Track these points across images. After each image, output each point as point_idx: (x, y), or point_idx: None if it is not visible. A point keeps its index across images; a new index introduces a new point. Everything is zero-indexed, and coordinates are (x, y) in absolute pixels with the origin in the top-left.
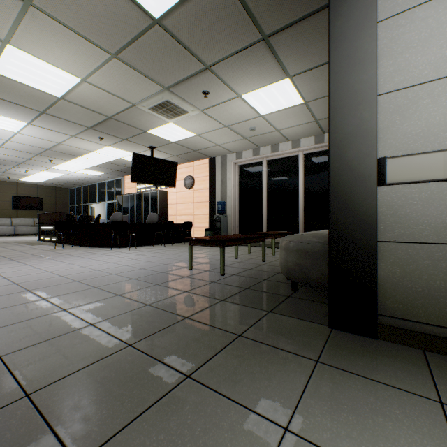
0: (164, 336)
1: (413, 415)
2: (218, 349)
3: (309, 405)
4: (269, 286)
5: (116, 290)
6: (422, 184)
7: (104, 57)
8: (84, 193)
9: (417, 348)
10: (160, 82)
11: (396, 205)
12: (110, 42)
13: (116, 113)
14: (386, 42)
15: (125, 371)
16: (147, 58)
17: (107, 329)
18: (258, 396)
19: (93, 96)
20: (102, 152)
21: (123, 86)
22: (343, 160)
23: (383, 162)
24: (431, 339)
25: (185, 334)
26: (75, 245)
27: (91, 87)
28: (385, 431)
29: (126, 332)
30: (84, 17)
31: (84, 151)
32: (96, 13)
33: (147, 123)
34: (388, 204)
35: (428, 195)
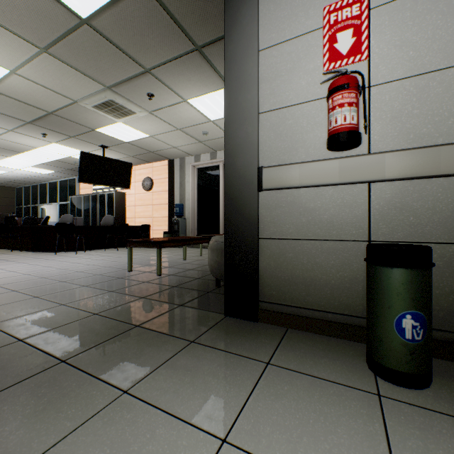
0: (61, 331)
1: (238, 373)
2: (109, 338)
3: (159, 374)
4: (198, 284)
5: (36, 293)
6: (288, 190)
7: (33, 50)
8: (33, 193)
9: (284, 326)
10: (101, 81)
11: (271, 208)
12: (36, 36)
13: (58, 109)
14: (265, 68)
15: (1, 361)
16: (82, 56)
17: (5, 328)
18: (119, 371)
19: (27, 89)
20: (48, 149)
21: (60, 81)
22: (235, 168)
23: (260, 171)
24: (293, 318)
25: (84, 328)
26: (15, 250)
27: (23, 80)
28: (206, 386)
29: (23, 329)
30: (3, 8)
31: (26, 147)
32: (16, 6)
33: (94, 122)
34: (266, 207)
35: (292, 200)
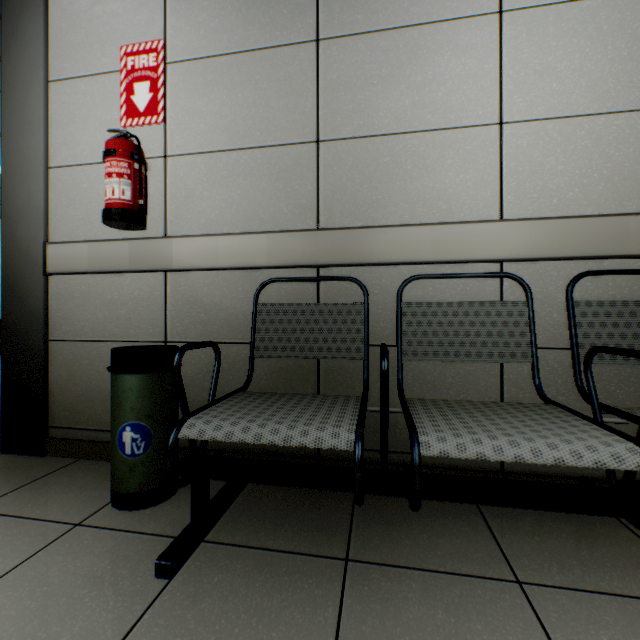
0: None
1: None
2: None
3: None
4: None
5: None
6: (84, 276)
7: None
8: None
9: (77, 458)
10: None
11: (64, 298)
12: None
13: None
14: (57, 108)
15: None
16: None
17: None
18: None
19: None
20: None
21: None
22: (15, 240)
23: (45, 247)
24: (87, 445)
25: None
26: None
27: None
28: None
29: None
30: None
31: None
32: None
33: None
34: (59, 297)
35: (88, 289)
